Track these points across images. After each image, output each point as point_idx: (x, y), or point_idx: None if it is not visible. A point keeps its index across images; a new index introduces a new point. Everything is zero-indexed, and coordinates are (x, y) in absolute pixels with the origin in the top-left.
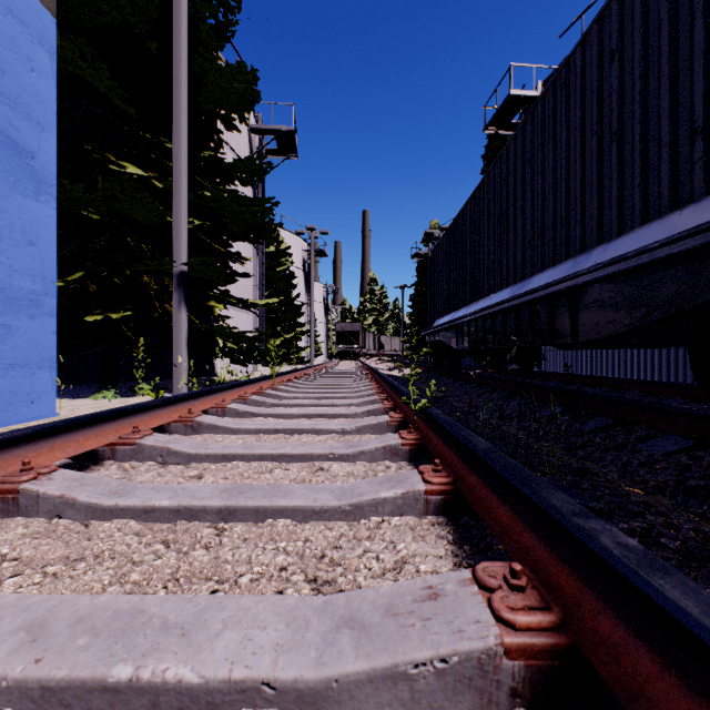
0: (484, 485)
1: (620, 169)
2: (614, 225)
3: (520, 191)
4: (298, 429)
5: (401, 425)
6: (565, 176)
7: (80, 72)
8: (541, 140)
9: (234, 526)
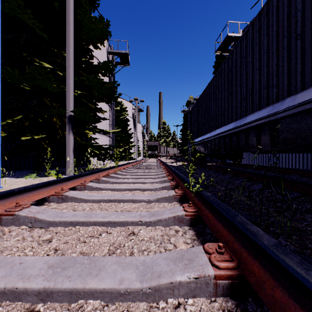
0: (276, 283)
1: (303, 53)
2: (298, 85)
3: (239, 73)
4: (123, 200)
5: (181, 197)
6: (266, 62)
7: (19, 15)
8: (251, 46)
9: (49, 309)
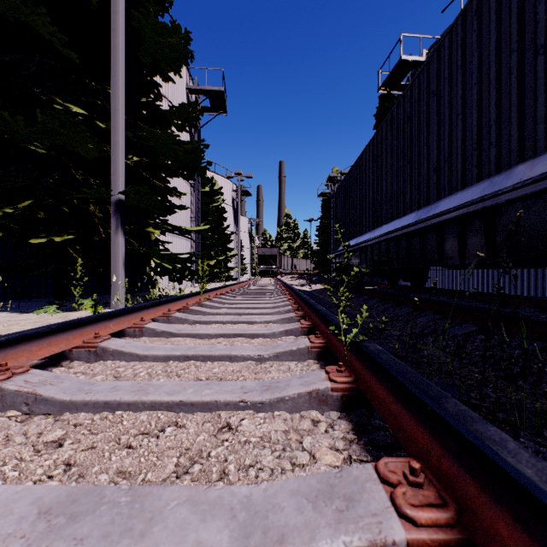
0: None
1: None
2: (540, 141)
3: (425, 123)
4: (211, 356)
5: (322, 351)
6: (476, 101)
7: (25, 19)
8: (449, 72)
9: None
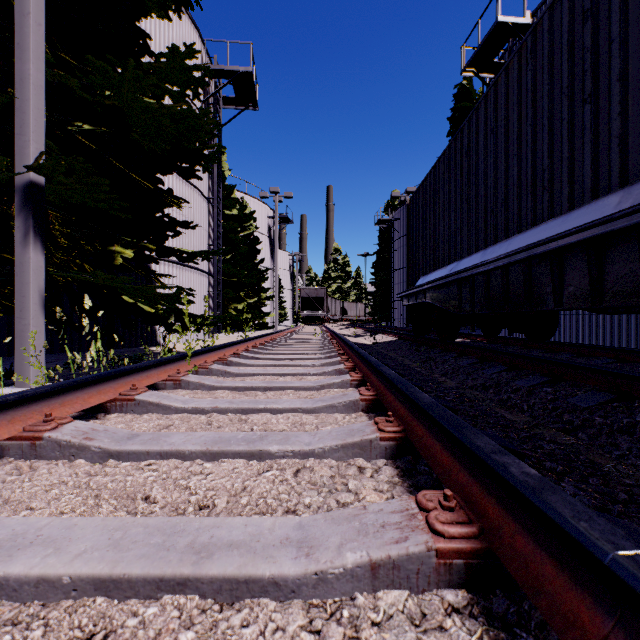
0: None
1: None
2: None
3: None
4: None
5: None
6: None
7: None
8: None
9: None
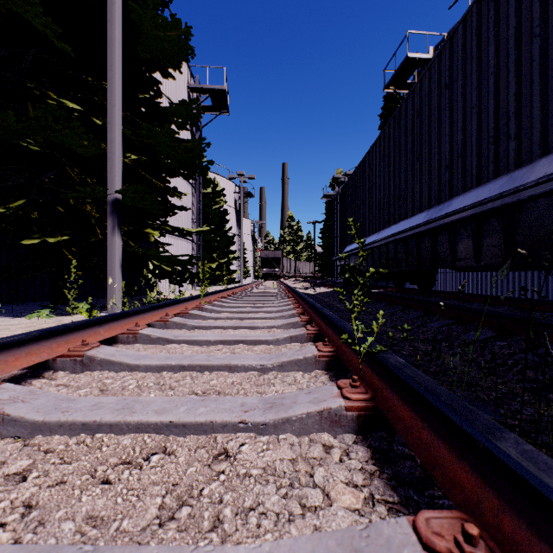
0: None
1: None
2: None
3: (436, 118)
4: (209, 366)
5: (331, 360)
6: (493, 92)
7: (17, 9)
8: (462, 62)
9: None
